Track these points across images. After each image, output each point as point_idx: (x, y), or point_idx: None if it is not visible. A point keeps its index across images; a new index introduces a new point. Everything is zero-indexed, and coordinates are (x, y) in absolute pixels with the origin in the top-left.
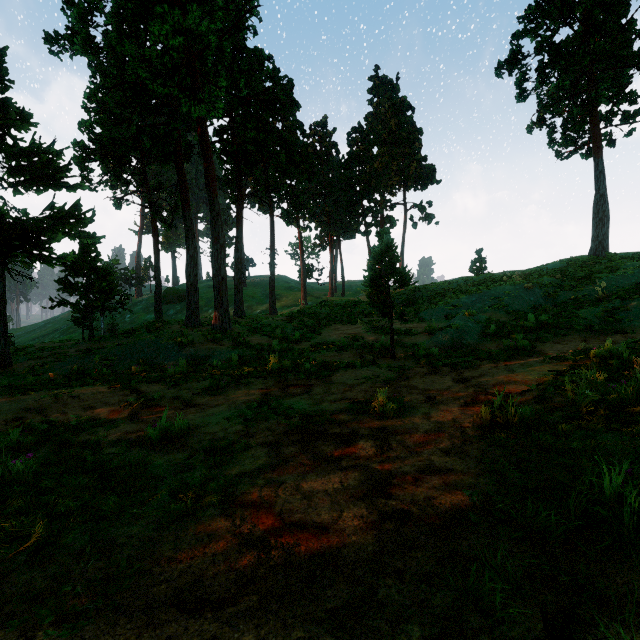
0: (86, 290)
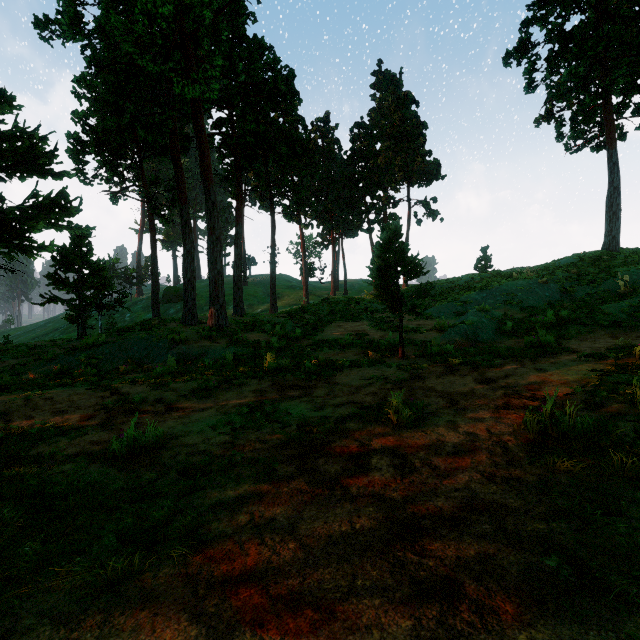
0: (78, 286)
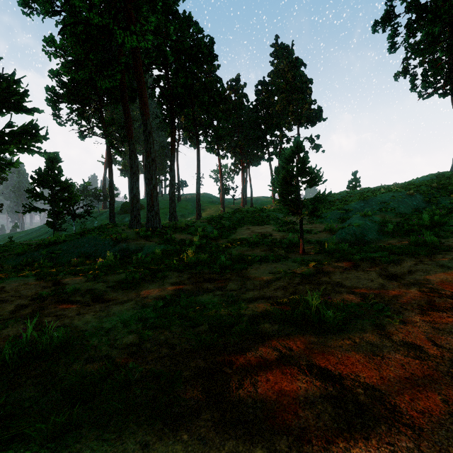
0: (51, 199)
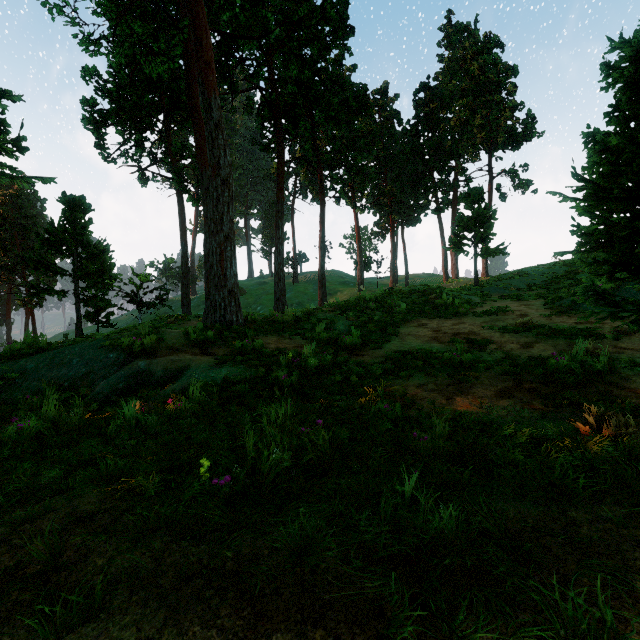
0: (72, 273)
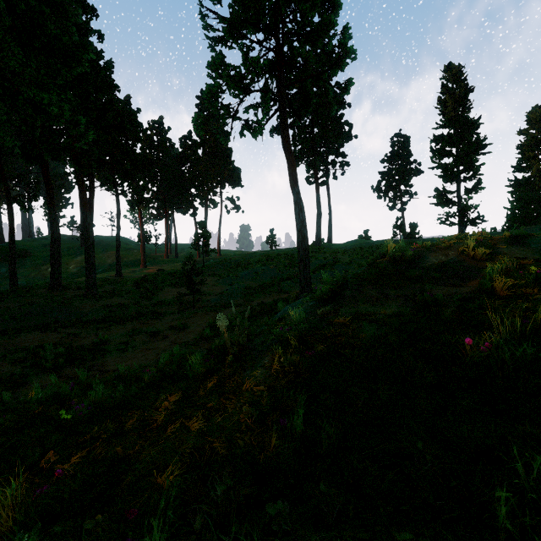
0: None
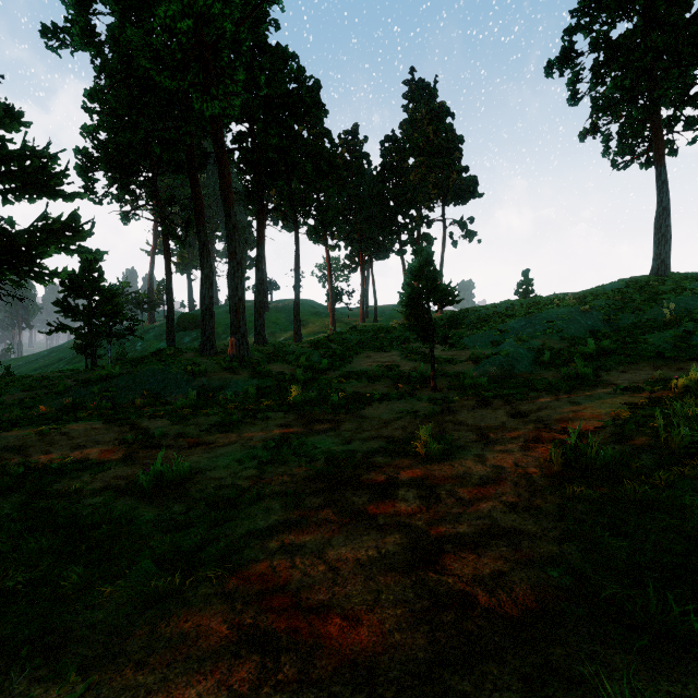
0: (88, 313)
